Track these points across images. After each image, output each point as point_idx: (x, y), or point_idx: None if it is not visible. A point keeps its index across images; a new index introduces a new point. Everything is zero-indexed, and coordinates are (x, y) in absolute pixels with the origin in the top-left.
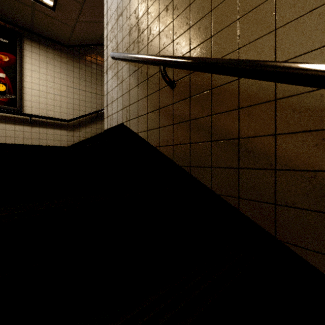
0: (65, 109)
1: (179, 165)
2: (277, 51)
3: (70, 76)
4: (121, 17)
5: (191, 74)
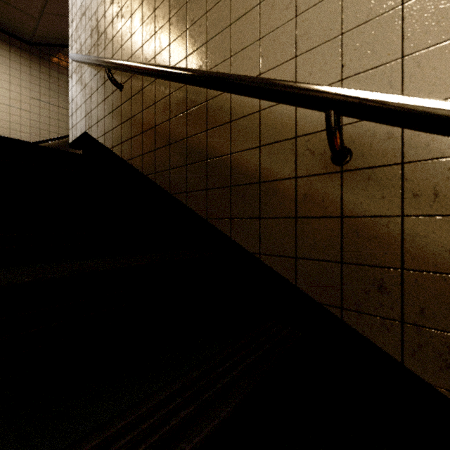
0: (27, 128)
1: (125, 160)
2: (170, 60)
3: (35, 84)
4: (84, 16)
5: (132, 77)
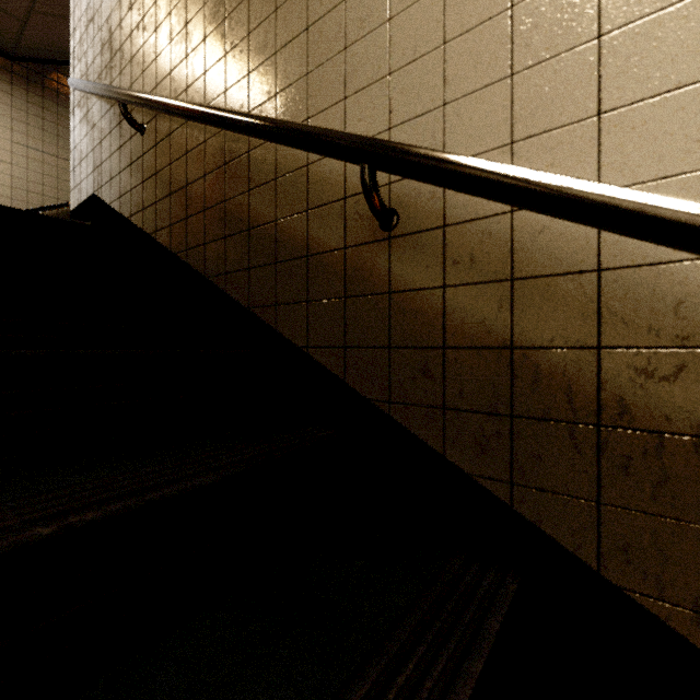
0: (6, 189)
1: (147, 234)
2: (205, 94)
3: (19, 121)
4: (91, 24)
5: (157, 117)
